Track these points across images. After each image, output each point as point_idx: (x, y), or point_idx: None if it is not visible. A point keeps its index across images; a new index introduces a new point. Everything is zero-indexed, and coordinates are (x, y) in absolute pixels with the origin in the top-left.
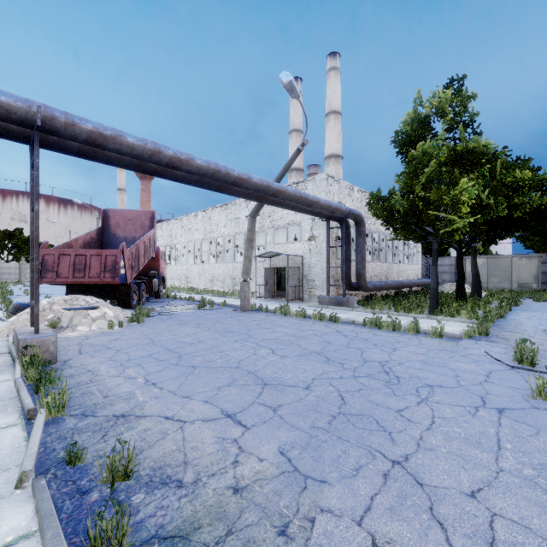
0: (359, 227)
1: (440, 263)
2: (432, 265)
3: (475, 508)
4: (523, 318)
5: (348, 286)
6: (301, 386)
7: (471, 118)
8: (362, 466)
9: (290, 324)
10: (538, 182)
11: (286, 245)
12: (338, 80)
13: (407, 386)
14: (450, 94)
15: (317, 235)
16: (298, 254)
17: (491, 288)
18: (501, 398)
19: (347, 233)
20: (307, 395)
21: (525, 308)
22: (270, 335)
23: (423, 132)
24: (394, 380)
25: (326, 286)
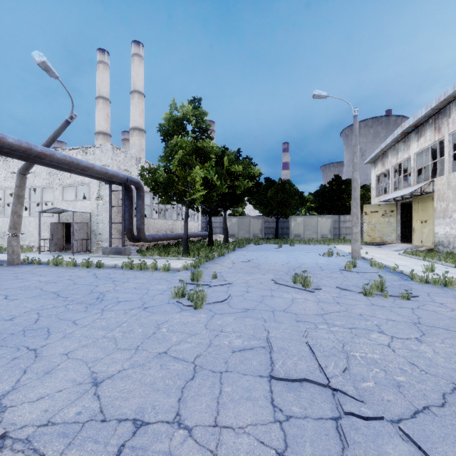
0: (139, 192)
1: (214, 221)
2: (184, 222)
3: (60, 359)
4: (234, 255)
5: (131, 238)
6: (5, 319)
7: (206, 127)
8: (1, 357)
9: (53, 273)
10: (247, 174)
11: (75, 202)
12: (141, 66)
13: (102, 304)
14: (193, 108)
15: (104, 195)
16: (87, 211)
17: (239, 237)
18: (155, 301)
19: (130, 196)
20: (4, 324)
21: (243, 249)
22: (19, 284)
23: (177, 129)
24: (97, 302)
25: (109, 239)
